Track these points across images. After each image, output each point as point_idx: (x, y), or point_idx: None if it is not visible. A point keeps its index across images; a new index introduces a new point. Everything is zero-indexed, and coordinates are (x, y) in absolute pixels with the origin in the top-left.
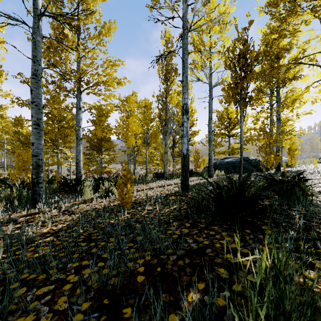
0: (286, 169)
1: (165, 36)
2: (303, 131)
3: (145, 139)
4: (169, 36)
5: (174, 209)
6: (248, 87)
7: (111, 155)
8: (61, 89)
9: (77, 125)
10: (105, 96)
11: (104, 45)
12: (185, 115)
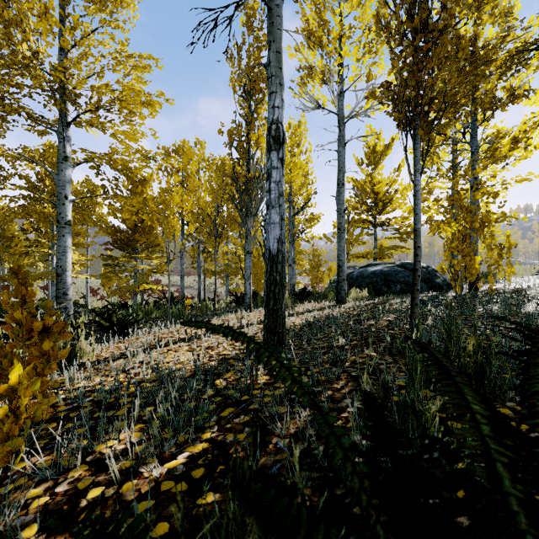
0: (487, 286)
1: (246, 6)
2: (515, 214)
3: (213, 227)
4: (255, 8)
5: (185, 473)
6: (434, 82)
7: (153, 259)
8: (5, 105)
9: (60, 194)
10: (117, 131)
11: (119, 26)
12: (275, 151)
